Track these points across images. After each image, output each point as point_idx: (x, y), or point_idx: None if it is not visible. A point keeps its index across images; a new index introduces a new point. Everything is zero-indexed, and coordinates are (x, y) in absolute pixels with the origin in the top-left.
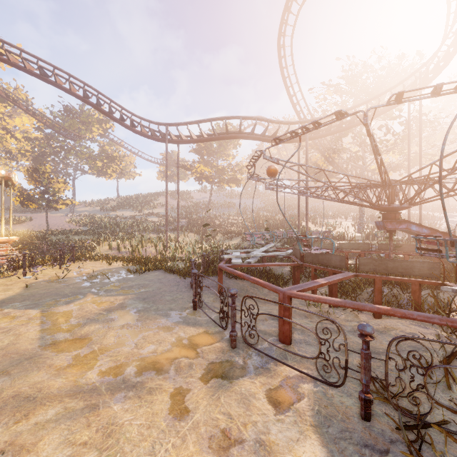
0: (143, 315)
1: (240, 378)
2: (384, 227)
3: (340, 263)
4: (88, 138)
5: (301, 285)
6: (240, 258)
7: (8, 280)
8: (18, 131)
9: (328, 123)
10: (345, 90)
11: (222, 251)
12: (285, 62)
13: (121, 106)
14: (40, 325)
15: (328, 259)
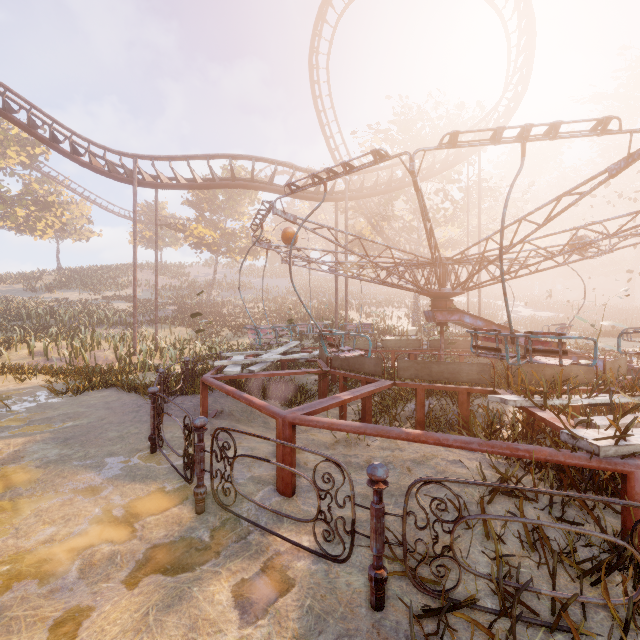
0: (52, 470)
1: (196, 568)
2: (434, 318)
3: (376, 368)
4: None
5: (313, 405)
6: (240, 364)
7: None
8: None
9: (353, 170)
10: (396, 139)
11: (220, 354)
12: (319, 89)
13: (51, 118)
14: None
15: (360, 363)
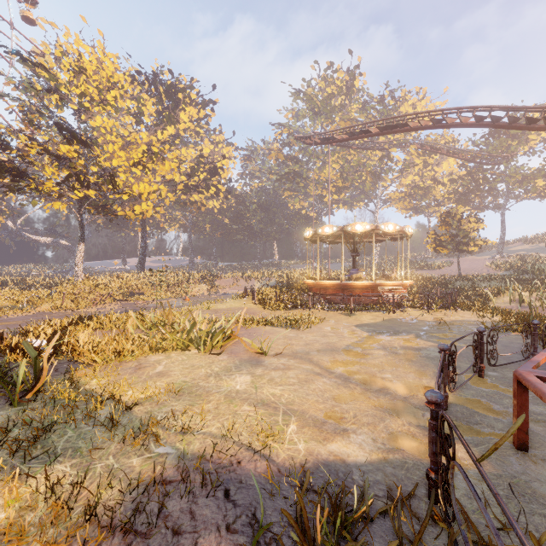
0: (422, 360)
1: (401, 419)
2: None
3: None
4: (522, 152)
5: None
6: None
7: (382, 314)
8: (444, 176)
9: None
10: None
11: None
12: None
13: (523, 107)
14: (357, 341)
15: None
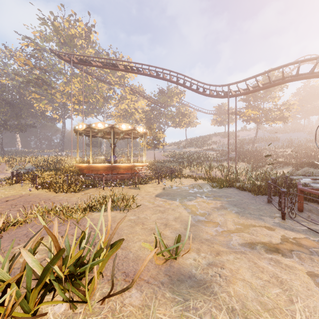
0: (242, 215)
1: None
2: None
3: None
4: (171, 105)
5: None
6: (316, 183)
7: (153, 185)
8: (140, 109)
9: None
10: None
11: (286, 177)
12: None
13: (197, 81)
14: (185, 209)
15: None
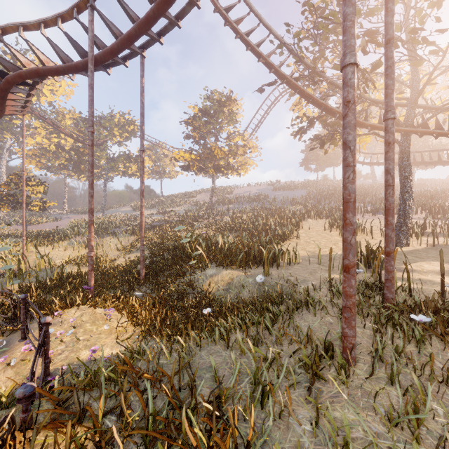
0: None
1: None
2: None
3: None
4: (114, 142)
5: None
6: None
7: None
8: (70, 146)
9: None
10: None
11: None
12: None
13: None
14: None
15: None
